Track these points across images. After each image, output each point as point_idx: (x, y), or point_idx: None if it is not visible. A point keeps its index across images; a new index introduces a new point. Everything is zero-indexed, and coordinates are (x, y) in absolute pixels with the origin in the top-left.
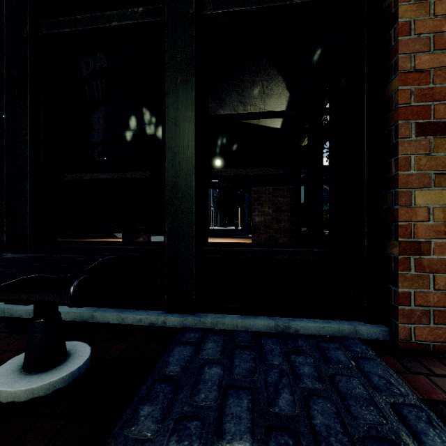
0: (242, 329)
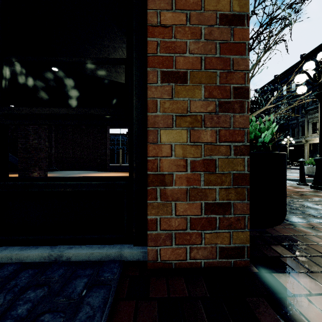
0: (16, 262)
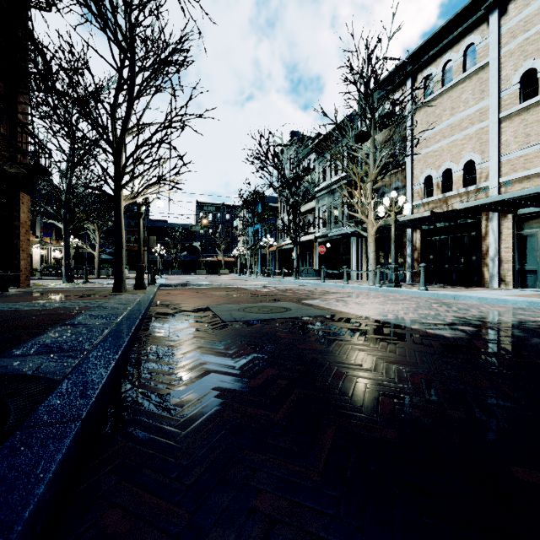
0: None
